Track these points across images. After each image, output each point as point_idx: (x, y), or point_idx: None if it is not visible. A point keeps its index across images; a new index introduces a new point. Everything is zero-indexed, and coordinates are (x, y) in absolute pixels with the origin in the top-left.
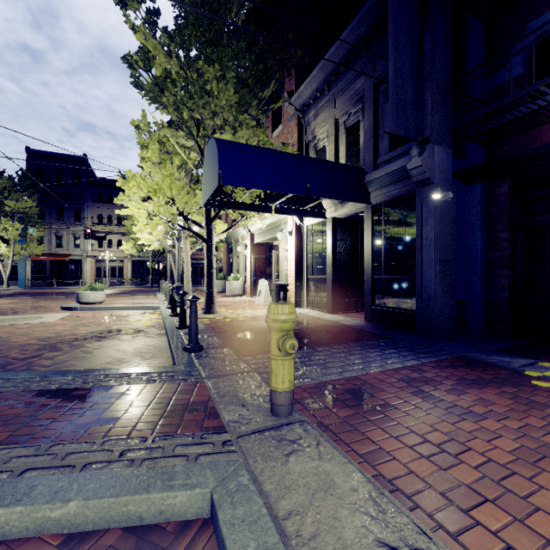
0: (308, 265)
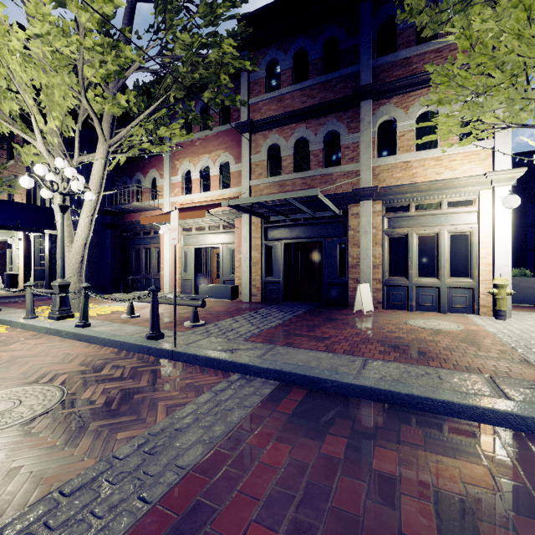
0: (35, 261)
